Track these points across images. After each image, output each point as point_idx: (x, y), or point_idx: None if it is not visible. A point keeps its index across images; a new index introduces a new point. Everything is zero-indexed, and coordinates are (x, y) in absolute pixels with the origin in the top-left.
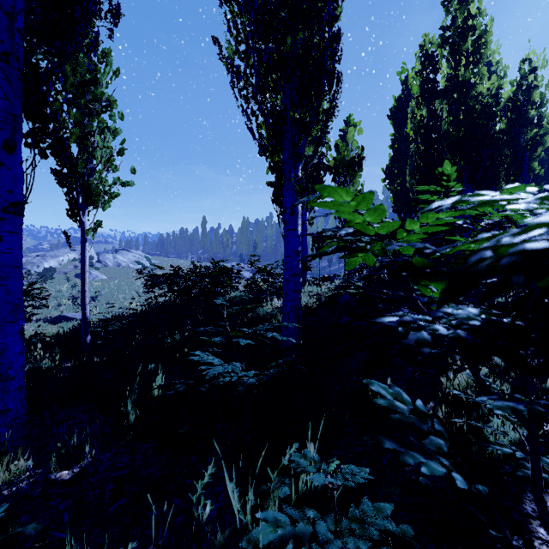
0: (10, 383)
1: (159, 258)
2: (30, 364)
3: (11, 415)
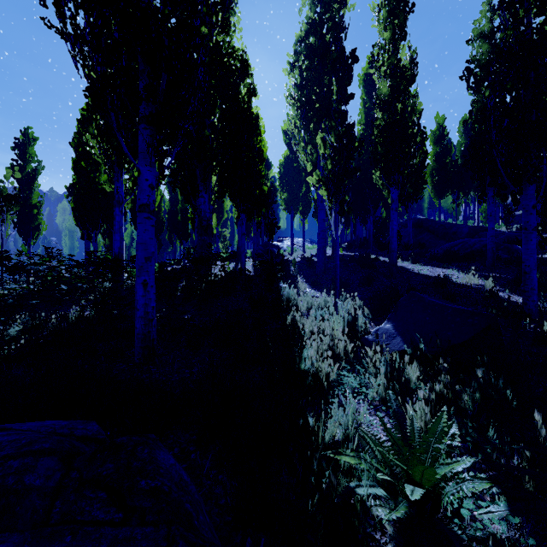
0: None
1: None
2: None
3: None
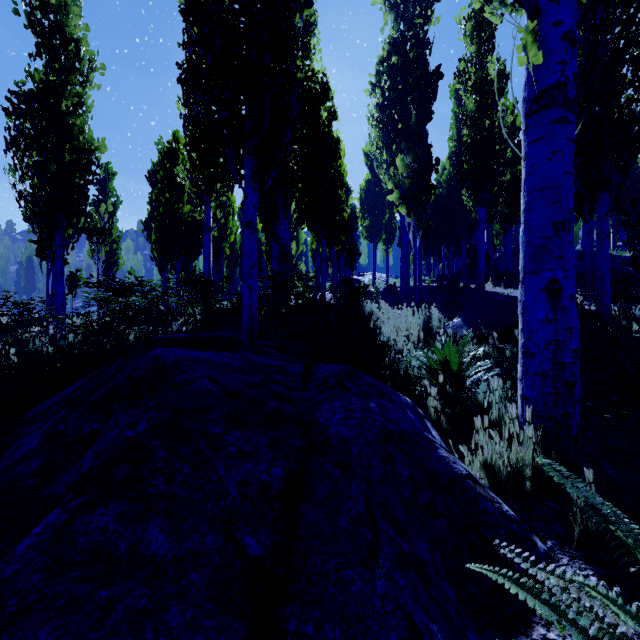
0: None
1: None
2: None
3: None
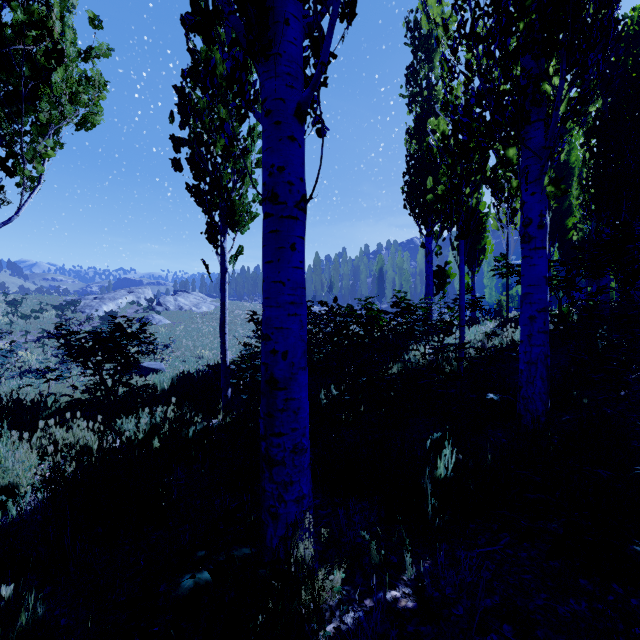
0: (303, 457)
1: None
2: (201, 425)
3: (304, 504)
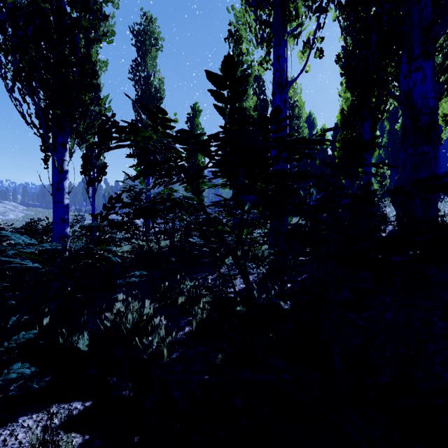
0: None
1: (35, 209)
2: None
3: None
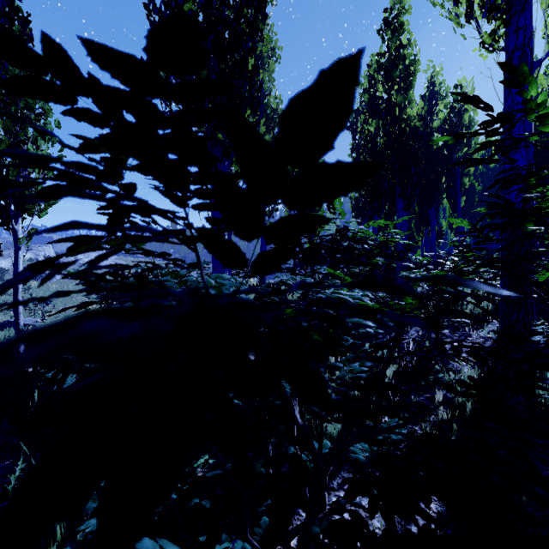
0: None
1: (126, 258)
2: None
3: None
